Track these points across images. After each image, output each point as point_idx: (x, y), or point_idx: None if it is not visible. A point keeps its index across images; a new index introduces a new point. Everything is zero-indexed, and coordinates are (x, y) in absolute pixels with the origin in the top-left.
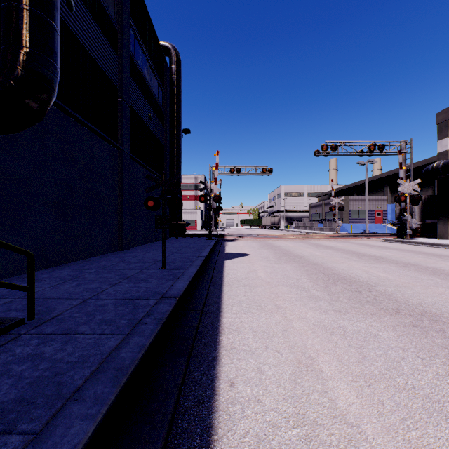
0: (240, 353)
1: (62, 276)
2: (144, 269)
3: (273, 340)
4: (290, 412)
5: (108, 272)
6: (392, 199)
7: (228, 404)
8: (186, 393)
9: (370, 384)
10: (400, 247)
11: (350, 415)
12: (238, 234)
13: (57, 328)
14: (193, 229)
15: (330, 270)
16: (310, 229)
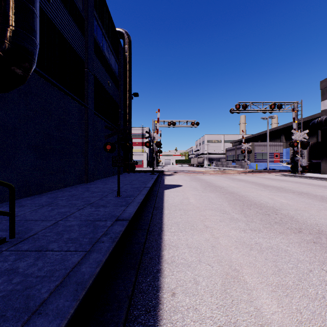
0: (179, 266)
1: (41, 202)
2: (104, 196)
3: (204, 255)
4: (223, 320)
5: (76, 199)
6: (286, 145)
7: (170, 313)
8: (135, 302)
9: (287, 294)
10: (294, 180)
11: (274, 324)
12: (174, 170)
13: (32, 246)
14: (141, 167)
15: (244, 197)
16: (226, 166)
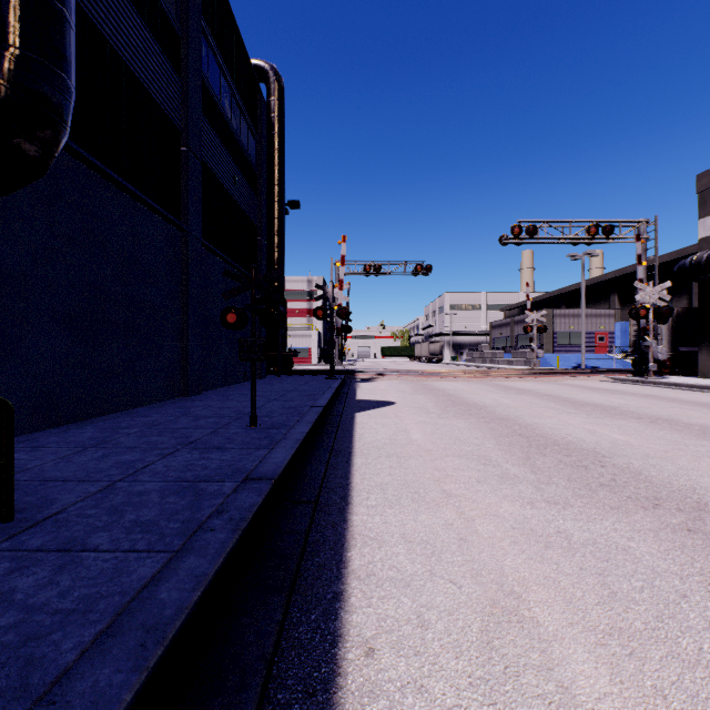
0: (385, 586)
1: (81, 441)
2: (221, 427)
3: (442, 559)
4: None
5: (159, 433)
6: (623, 314)
7: (362, 697)
8: (281, 671)
9: (632, 650)
10: (640, 391)
11: None
12: (378, 370)
13: (50, 539)
14: (306, 363)
15: (531, 429)
16: (491, 362)
